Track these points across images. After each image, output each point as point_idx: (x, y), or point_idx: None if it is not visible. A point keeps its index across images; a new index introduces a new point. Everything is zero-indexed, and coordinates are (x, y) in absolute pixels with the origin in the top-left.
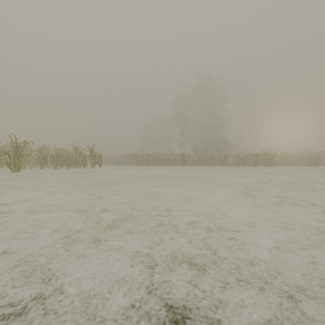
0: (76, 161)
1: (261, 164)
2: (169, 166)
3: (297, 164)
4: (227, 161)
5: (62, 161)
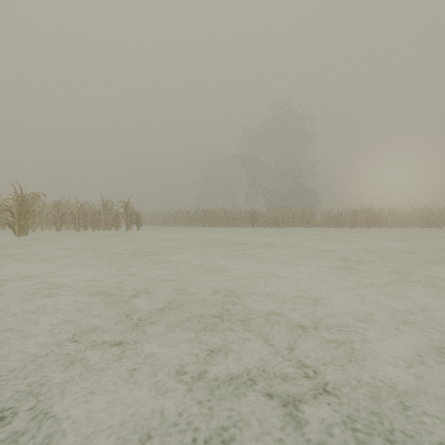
0: (106, 220)
1: (361, 225)
2: (234, 227)
3: (412, 225)
4: (314, 220)
5: (86, 221)
